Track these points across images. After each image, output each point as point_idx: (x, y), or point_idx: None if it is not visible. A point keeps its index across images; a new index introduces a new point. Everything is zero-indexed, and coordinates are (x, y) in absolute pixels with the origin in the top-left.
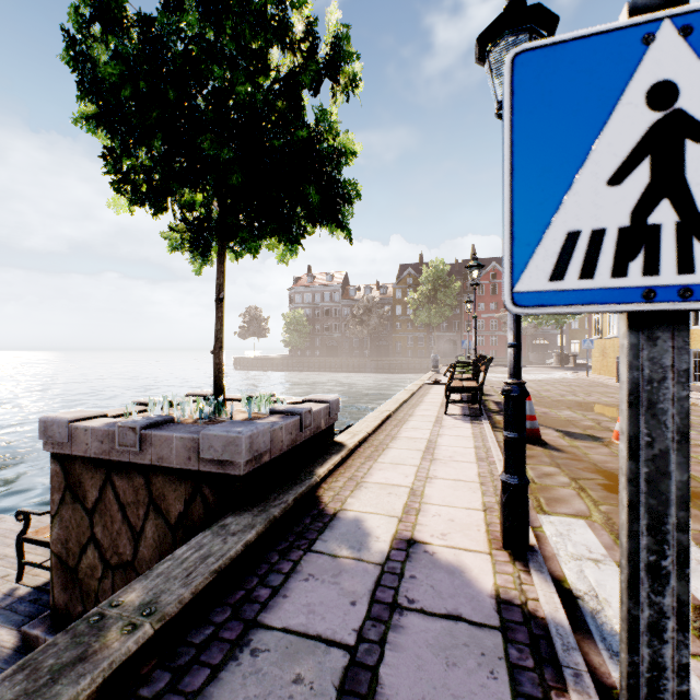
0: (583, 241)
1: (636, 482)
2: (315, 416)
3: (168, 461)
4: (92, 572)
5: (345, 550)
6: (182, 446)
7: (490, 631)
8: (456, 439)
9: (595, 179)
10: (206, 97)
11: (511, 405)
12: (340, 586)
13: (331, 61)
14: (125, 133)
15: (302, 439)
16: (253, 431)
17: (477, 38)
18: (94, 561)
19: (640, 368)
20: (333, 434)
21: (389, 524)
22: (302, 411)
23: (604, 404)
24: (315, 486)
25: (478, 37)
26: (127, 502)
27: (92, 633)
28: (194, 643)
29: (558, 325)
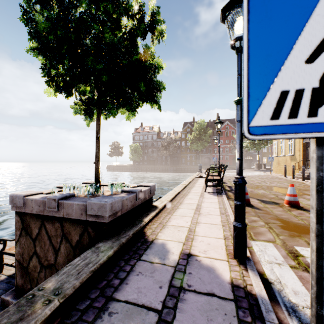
0: (290, 96)
1: (321, 237)
2: (143, 193)
3: (71, 215)
4: (35, 269)
5: (157, 259)
6: (78, 208)
7: (229, 302)
8: (210, 203)
9: (298, 60)
10: (90, 39)
11: (238, 188)
12: (154, 278)
13: (151, 24)
14: (51, 57)
15: (137, 204)
16: (112, 201)
17: (221, 9)
18: (36, 264)
19: (323, 170)
20: (152, 202)
21: (179, 246)
22: (137, 191)
23: (279, 187)
24: (143, 227)
25: (222, 9)
26: (52, 235)
27: (27, 305)
28: (80, 309)
29: (257, 150)
